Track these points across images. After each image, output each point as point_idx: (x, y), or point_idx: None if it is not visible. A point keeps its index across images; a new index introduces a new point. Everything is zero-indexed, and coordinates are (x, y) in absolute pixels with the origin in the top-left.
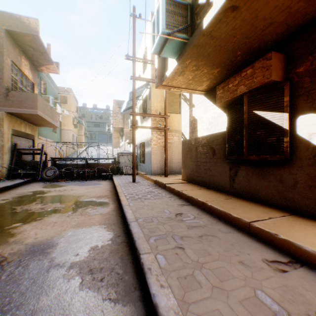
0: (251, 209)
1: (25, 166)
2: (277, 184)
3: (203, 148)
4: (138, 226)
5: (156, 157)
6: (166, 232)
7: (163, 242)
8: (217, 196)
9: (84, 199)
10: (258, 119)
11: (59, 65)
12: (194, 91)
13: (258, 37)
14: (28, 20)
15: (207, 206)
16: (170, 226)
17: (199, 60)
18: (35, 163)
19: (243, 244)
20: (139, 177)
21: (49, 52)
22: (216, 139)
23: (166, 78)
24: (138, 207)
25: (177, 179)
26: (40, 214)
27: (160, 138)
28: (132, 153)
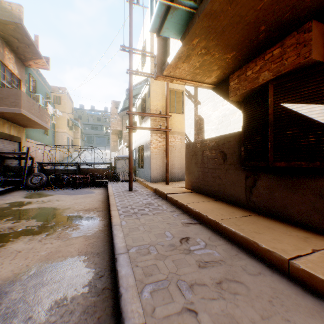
0: (280, 233)
1: (8, 172)
2: (315, 200)
3: (211, 152)
4: (128, 263)
5: (156, 162)
6: (167, 275)
7: (163, 296)
8: (232, 212)
9: (68, 213)
10: (289, 114)
11: (49, 61)
12: (200, 84)
13: (292, 2)
14: (10, 6)
15: (221, 227)
16: (174, 262)
17: (210, 40)
18: (20, 169)
19: (286, 300)
20: (138, 183)
21: (36, 44)
22: (227, 142)
23: (168, 65)
24: (131, 228)
25: (179, 187)
26: (5, 237)
27: (161, 140)
28: (129, 158)
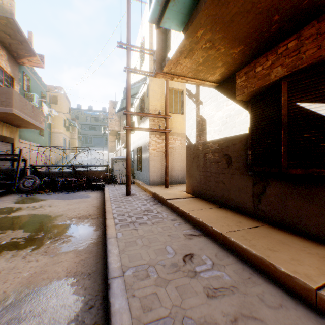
0: (298, 250)
1: None
2: None
3: (214, 155)
4: (122, 291)
5: (155, 164)
6: (170, 309)
7: None
8: (238, 222)
9: (60, 221)
10: (306, 115)
11: (43, 58)
12: (203, 82)
13: None
14: (1, 0)
15: (229, 242)
16: (177, 290)
17: (216, 31)
18: (12, 171)
19: None
20: (136, 186)
21: (30, 41)
22: (232, 144)
23: (168, 61)
24: (128, 241)
25: (179, 191)
26: None
27: (160, 141)
28: (126, 160)
